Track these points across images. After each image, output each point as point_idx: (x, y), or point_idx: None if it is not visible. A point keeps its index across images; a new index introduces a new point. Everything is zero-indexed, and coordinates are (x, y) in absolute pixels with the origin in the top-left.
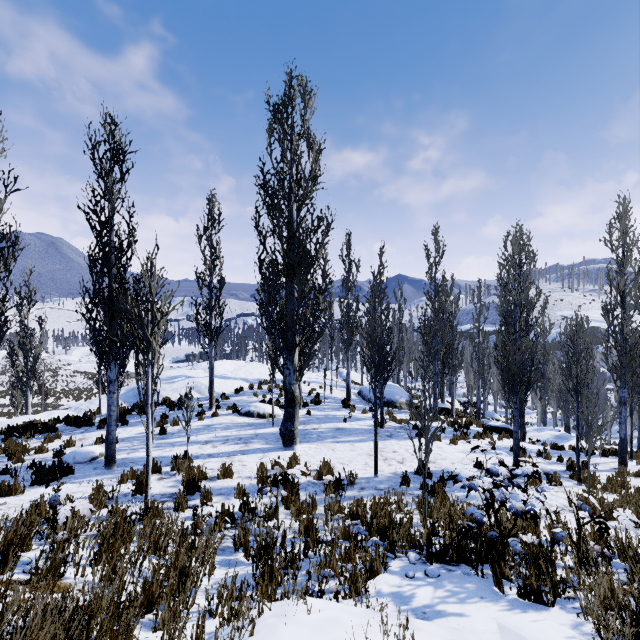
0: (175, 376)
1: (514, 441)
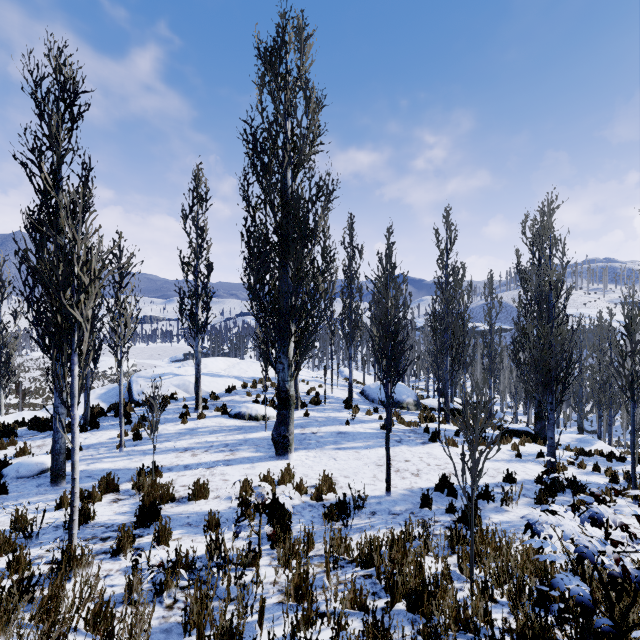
0: (162, 374)
1: (549, 449)
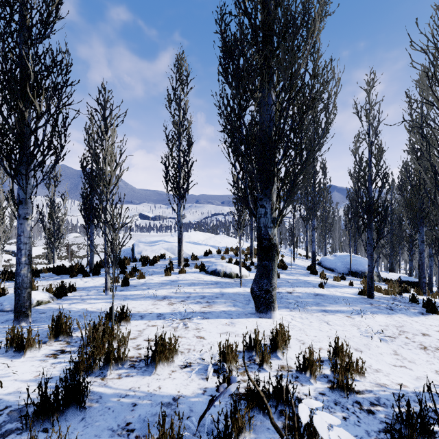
0: (156, 241)
1: None
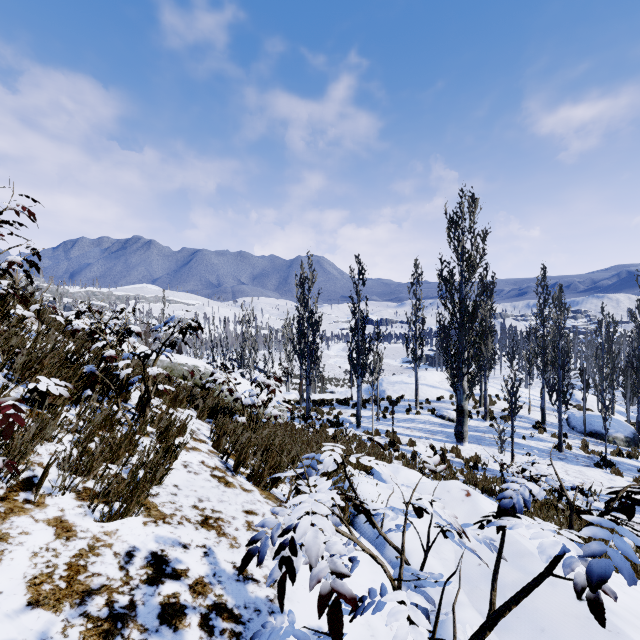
0: (395, 381)
1: None
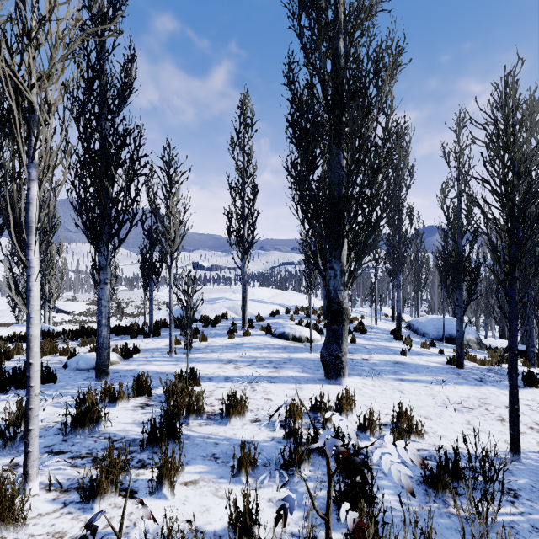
0: (216, 298)
1: None
